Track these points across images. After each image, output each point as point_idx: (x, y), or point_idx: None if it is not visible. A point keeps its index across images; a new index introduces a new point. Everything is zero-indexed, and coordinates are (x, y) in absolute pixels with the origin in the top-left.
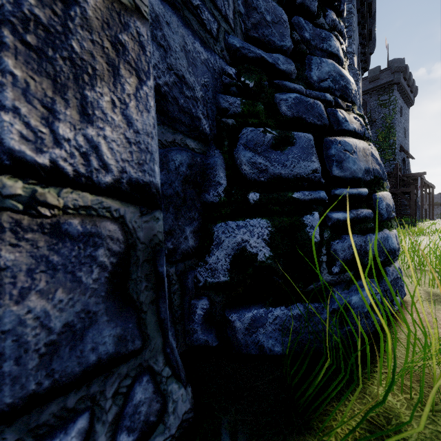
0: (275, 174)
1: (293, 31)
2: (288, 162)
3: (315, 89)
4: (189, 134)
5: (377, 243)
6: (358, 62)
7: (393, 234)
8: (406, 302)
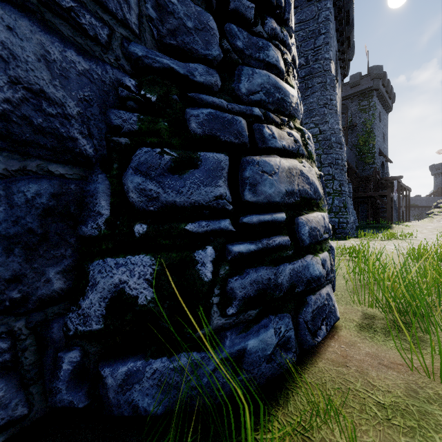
0: (168, 202)
1: (223, 39)
2: (184, 188)
3: (244, 103)
4: (55, 158)
5: (294, 273)
6: (336, 68)
7: (317, 260)
8: (336, 328)
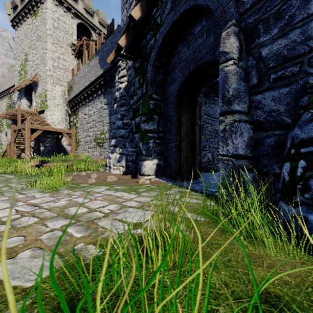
0: (301, 139)
1: None
2: (306, 130)
3: None
4: (276, 129)
5: None
6: None
7: None
8: None
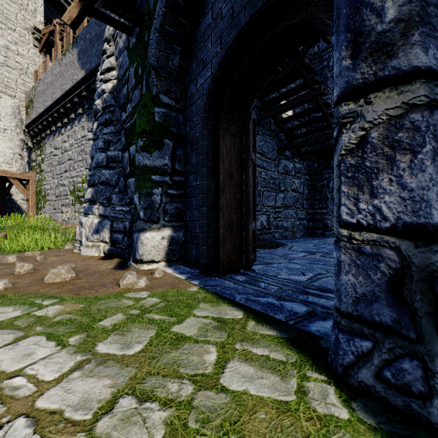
0: None
1: None
2: None
3: None
4: None
5: None
6: None
7: None
8: None
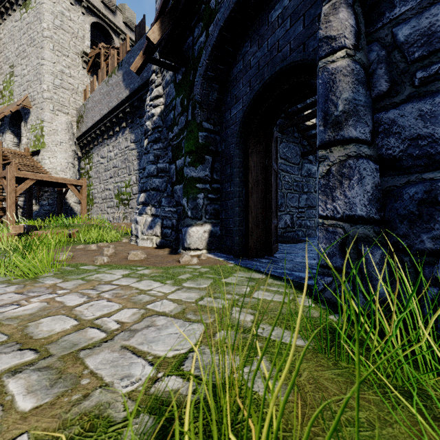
0: None
1: None
2: None
3: None
4: (426, 169)
5: None
6: None
7: None
8: None
